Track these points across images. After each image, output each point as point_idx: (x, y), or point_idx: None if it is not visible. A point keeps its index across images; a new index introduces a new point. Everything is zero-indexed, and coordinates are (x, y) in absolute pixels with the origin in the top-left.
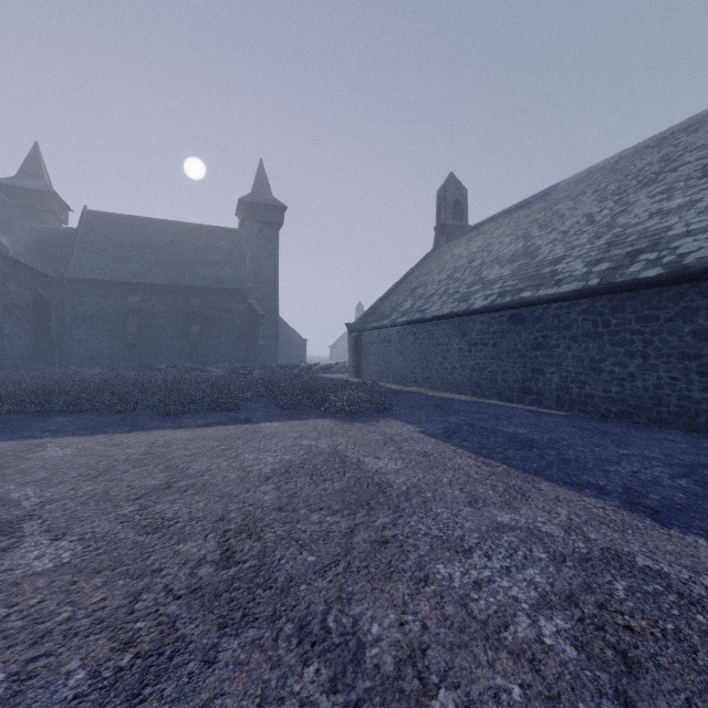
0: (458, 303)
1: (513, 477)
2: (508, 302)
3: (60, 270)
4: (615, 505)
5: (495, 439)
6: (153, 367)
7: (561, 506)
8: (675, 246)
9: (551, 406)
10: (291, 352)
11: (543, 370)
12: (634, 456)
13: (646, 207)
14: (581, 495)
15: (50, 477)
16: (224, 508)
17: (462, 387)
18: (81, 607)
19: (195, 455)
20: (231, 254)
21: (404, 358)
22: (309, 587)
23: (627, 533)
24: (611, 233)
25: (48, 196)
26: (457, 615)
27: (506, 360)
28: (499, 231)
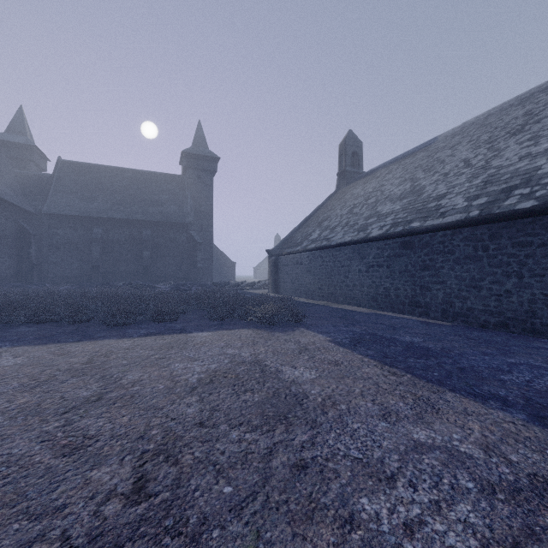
0: (358, 232)
1: (419, 387)
2: (400, 231)
3: (38, 207)
4: (523, 418)
5: (395, 348)
6: (112, 285)
7: (471, 420)
8: (545, 182)
9: (437, 317)
10: (223, 272)
11: (430, 287)
12: (522, 364)
13: (516, 152)
14: (487, 407)
15: None
16: (146, 423)
17: (361, 301)
18: None
19: (131, 364)
20: (176, 195)
21: (313, 278)
22: (222, 533)
23: (547, 454)
24: (486, 174)
25: (30, 148)
26: None
27: (398, 279)
28: (389, 175)
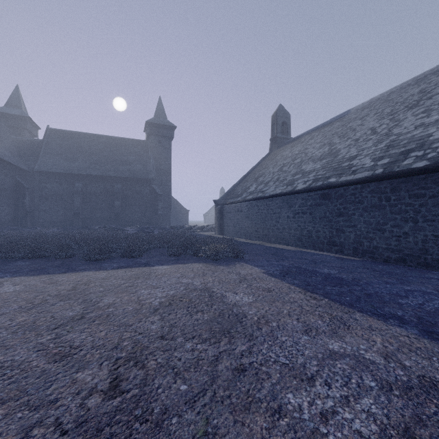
0: (286, 186)
1: (334, 308)
2: (320, 185)
3: (31, 166)
4: (415, 333)
5: (315, 278)
6: (90, 228)
7: (375, 334)
8: (435, 146)
9: (349, 254)
10: (179, 218)
11: (344, 230)
12: (416, 291)
13: (412, 122)
14: (387, 324)
15: None
16: (119, 336)
17: (289, 241)
18: None
19: (106, 290)
20: (141, 156)
21: (251, 222)
22: (179, 420)
23: (434, 360)
24: (389, 139)
25: (24, 119)
26: None
27: (318, 223)
28: (312, 140)
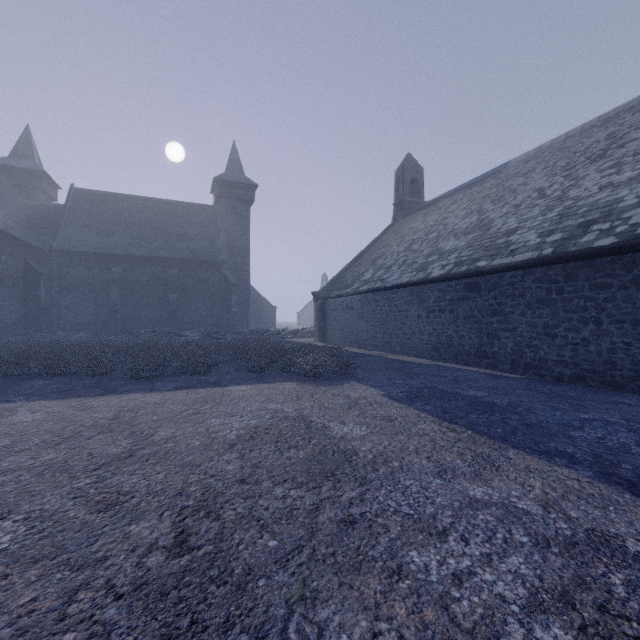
0: (416, 272)
1: (480, 444)
2: (464, 271)
3: (48, 243)
4: (589, 475)
5: (456, 403)
6: (133, 332)
7: (533, 477)
8: (627, 216)
9: (506, 369)
10: (262, 318)
11: (498, 335)
12: (595, 420)
13: (596, 181)
14: (551, 464)
15: (12, 444)
16: (184, 480)
17: (421, 351)
18: (5, 612)
19: (162, 420)
20: (207, 229)
21: (365, 324)
22: (268, 583)
23: (609, 510)
24: (562, 206)
25: (38, 175)
26: (438, 622)
27: (462, 325)
28: (454, 206)
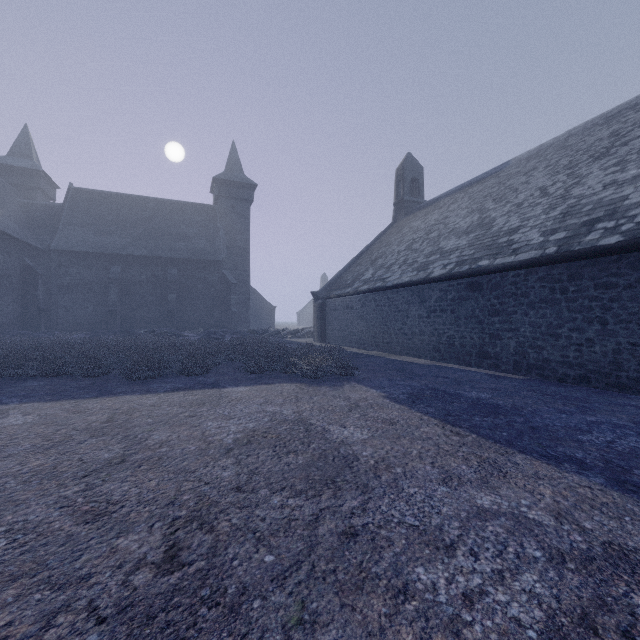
0: (417, 272)
1: (485, 448)
2: (466, 270)
3: (47, 242)
4: (601, 483)
5: (459, 405)
6: (132, 332)
7: (543, 484)
8: (633, 214)
9: (508, 370)
10: (261, 318)
11: (501, 335)
12: (603, 423)
13: (600, 179)
14: (561, 470)
15: (0, 449)
16: (177, 488)
17: (422, 351)
18: None
19: (157, 423)
20: (206, 228)
21: (366, 324)
22: (264, 604)
23: (625, 521)
24: (565, 204)
25: (36, 174)
26: None
27: (463, 325)
28: (454, 205)
